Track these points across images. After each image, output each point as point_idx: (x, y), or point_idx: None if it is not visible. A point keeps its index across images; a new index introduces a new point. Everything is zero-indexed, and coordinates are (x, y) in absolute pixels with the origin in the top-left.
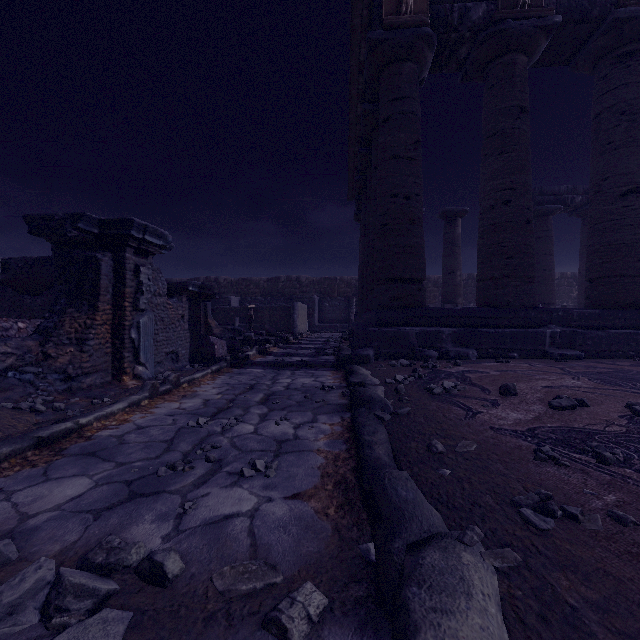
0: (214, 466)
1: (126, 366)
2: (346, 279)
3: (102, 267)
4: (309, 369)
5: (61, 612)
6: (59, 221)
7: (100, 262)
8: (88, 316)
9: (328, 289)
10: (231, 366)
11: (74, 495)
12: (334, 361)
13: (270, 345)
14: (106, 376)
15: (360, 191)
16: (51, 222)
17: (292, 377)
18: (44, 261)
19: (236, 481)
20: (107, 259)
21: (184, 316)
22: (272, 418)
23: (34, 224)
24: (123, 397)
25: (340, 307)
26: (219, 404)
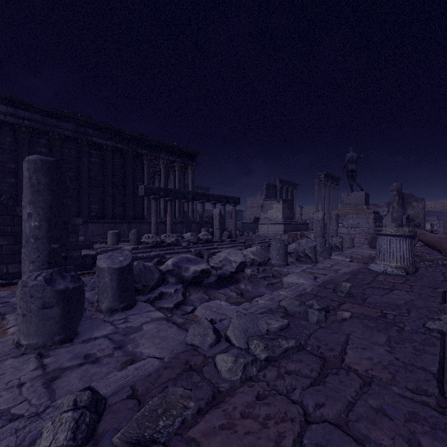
0: None
1: None
2: None
3: None
4: None
5: None
6: None
7: None
8: None
9: None
10: None
11: None
12: None
13: None
14: None
15: None
16: None
17: None
18: None
19: None
20: None
21: None
22: None
23: None
24: None
25: None
26: None
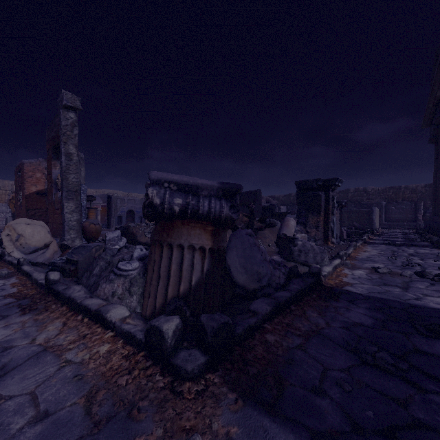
0: (421, 268)
1: (329, 238)
2: (411, 187)
3: (321, 198)
4: (417, 247)
5: (427, 276)
6: (310, 182)
7: (321, 196)
8: (317, 217)
9: (392, 196)
10: (363, 243)
11: (382, 266)
12: (435, 244)
13: (369, 234)
14: (321, 241)
15: (439, 124)
16: (307, 183)
17: (412, 249)
18: (249, 193)
19: (439, 270)
20: (322, 194)
21: (338, 217)
22: (428, 260)
23: (300, 184)
24: (348, 248)
25: (406, 209)
26: (389, 254)
